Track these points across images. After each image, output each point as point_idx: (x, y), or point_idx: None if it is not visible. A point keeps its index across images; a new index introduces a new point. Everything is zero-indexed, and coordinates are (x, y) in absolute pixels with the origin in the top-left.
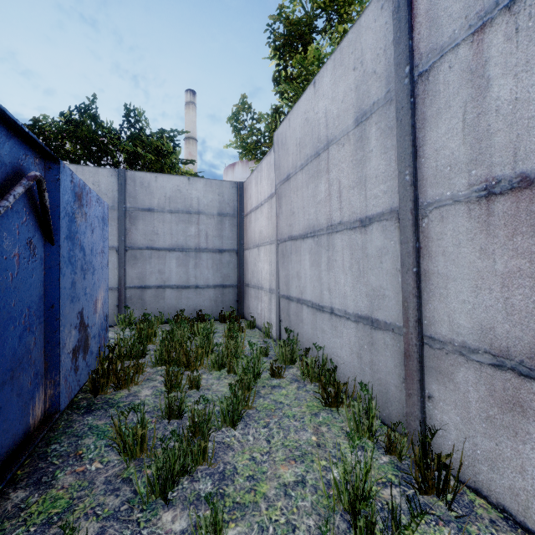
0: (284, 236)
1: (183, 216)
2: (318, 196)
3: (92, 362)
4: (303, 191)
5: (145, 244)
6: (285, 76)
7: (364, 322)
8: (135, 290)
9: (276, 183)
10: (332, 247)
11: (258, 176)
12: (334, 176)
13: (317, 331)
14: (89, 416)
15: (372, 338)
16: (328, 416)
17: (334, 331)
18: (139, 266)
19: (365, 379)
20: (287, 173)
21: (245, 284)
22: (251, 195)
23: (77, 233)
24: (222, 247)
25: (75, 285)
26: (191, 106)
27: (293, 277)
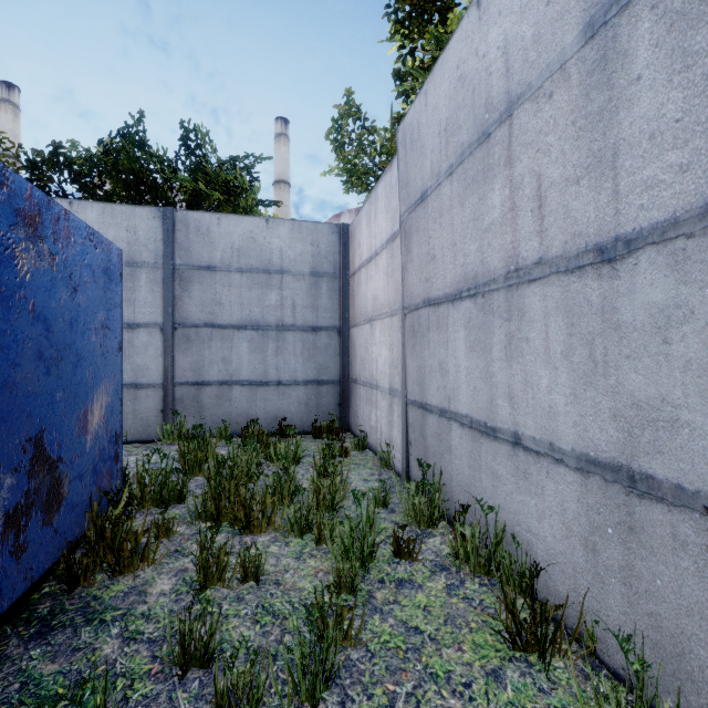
0: (416, 301)
1: (259, 276)
2: (485, 216)
3: (73, 523)
4: (452, 215)
5: (203, 319)
6: (412, 65)
7: (605, 475)
8: (187, 388)
9: (401, 212)
10: (518, 312)
11: (371, 210)
12: (526, 168)
13: (481, 473)
14: (36, 647)
15: (631, 515)
16: (526, 684)
17: (523, 481)
18: (193, 352)
19: (608, 601)
20: (422, 189)
21: (351, 379)
22: (360, 242)
23: (22, 288)
24: (317, 324)
25: (16, 388)
26: (282, 139)
27: (433, 370)
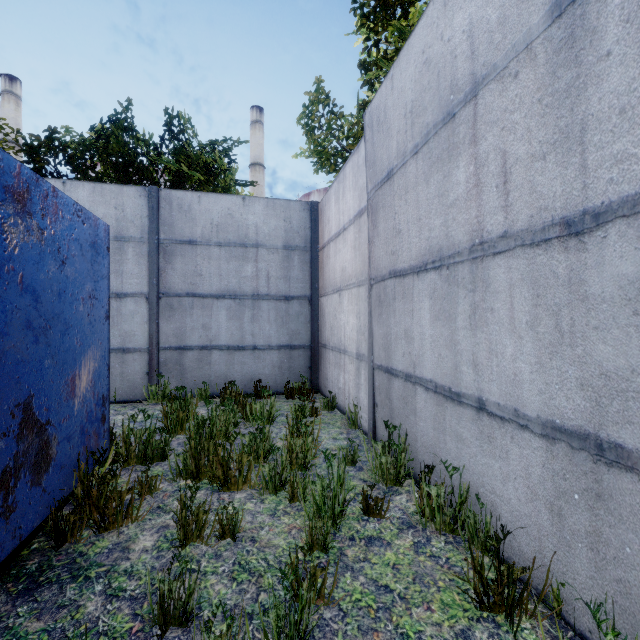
0: (382, 272)
1: (236, 250)
2: (450, 192)
3: (61, 482)
4: (417, 192)
5: (185, 289)
6: (376, 55)
7: (571, 442)
8: (170, 352)
9: (368, 189)
10: (483, 283)
11: (340, 189)
12: (491, 146)
13: (445, 436)
14: (23, 604)
15: (599, 482)
16: None
17: (487, 444)
18: (176, 319)
19: (574, 564)
20: (388, 168)
21: (321, 344)
22: (329, 218)
23: (10, 261)
24: (290, 293)
25: (4, 356)
26: (257, 126)
27: (398, 337)
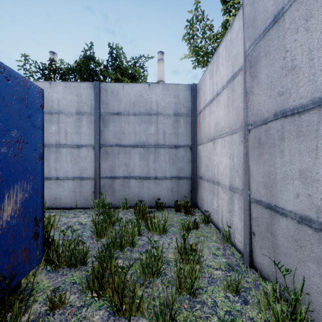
0: (264, 116)
1: (144, 117)
2: None
3: None
4: None
5: (115, 142)
6: None
7: None
8: (106, 180)
9: (246, 48)
10: None
11: (213, 67)
12: None
13: None
14: None
15: None
16: None
17: None
18: (110, 160)
19: None
20: (276, 10)
21: (198, 176)
22: (204, 91)
23: None
24: (178, 143)
25: None
26: (160, 61)
27: (289, 177)
